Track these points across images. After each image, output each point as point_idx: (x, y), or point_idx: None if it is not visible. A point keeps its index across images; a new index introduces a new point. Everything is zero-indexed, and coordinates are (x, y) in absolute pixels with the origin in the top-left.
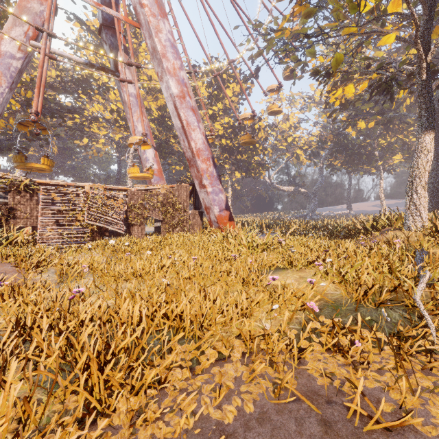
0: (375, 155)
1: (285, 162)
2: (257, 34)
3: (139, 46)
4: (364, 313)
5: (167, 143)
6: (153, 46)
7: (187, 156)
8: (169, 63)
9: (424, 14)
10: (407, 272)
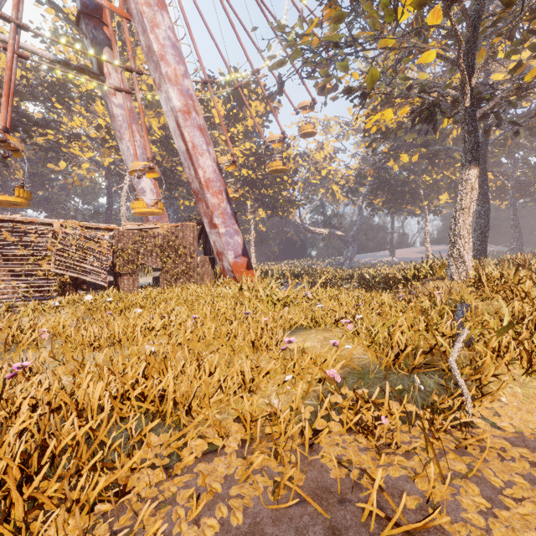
0: (420, 193)
1: (319, 199)
2: (280, 40)
3: (136, 46)
4: (395, 382)
5: (173, 171)
6: (148, 44)
7: (194, 188)
8: (170, 68)
9: (468, 31)
10: (446, 330)
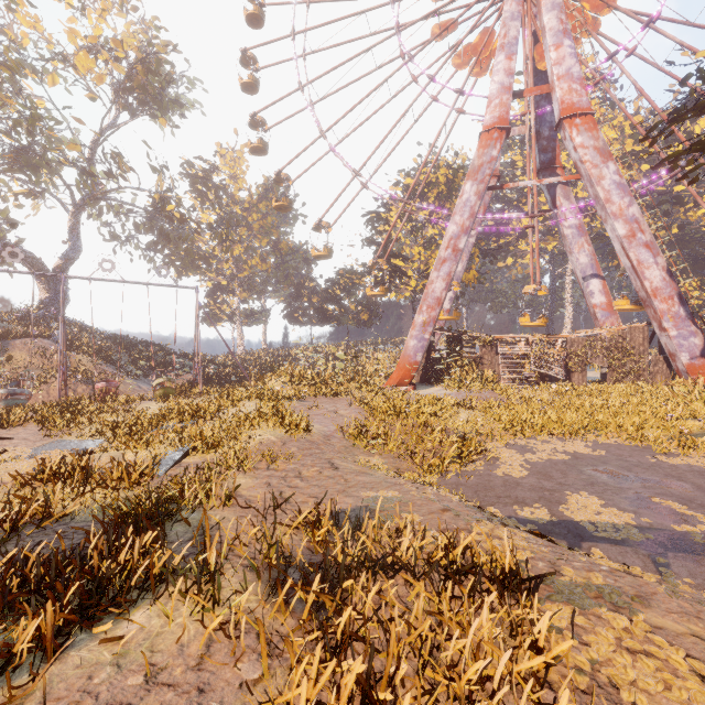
0: None
1: None
2: None
3: None
4: None
5: None
6: (594, 194)
7: (640, 296)
8: (614, 206)
9: None
10: None
